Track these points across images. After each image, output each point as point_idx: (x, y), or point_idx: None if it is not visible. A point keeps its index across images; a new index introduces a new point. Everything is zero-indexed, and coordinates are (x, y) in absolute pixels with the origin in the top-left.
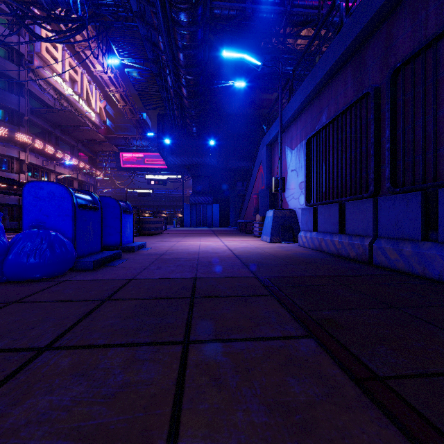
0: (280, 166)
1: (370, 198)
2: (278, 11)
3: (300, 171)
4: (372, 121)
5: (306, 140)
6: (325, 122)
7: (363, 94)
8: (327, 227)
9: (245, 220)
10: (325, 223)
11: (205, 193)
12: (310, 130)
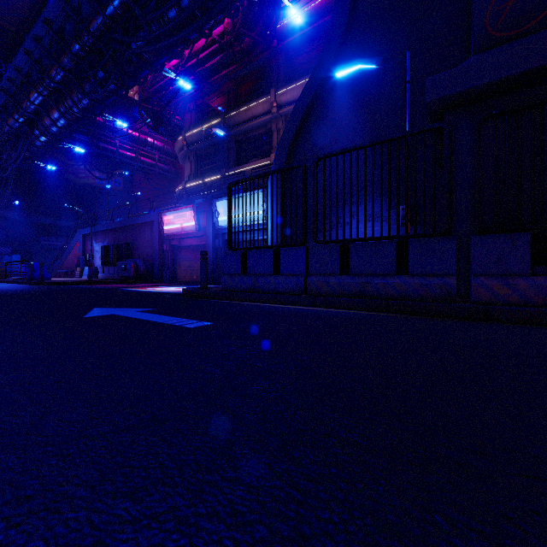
0: (91, 251)
1: (113, 266)
2: (87, 148)
3: (100, 252)
4: (114, 251)
5: (101, 246)
6: (106, 245)
7: (113, 244)
8: (106, 272)
9: (68, 270)
10: (106, 271)
11: (1, 244)
12: (103, 240)
